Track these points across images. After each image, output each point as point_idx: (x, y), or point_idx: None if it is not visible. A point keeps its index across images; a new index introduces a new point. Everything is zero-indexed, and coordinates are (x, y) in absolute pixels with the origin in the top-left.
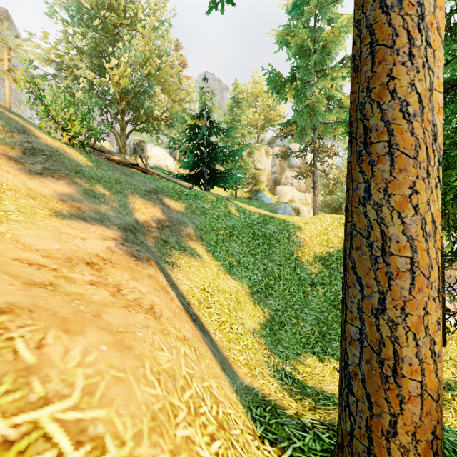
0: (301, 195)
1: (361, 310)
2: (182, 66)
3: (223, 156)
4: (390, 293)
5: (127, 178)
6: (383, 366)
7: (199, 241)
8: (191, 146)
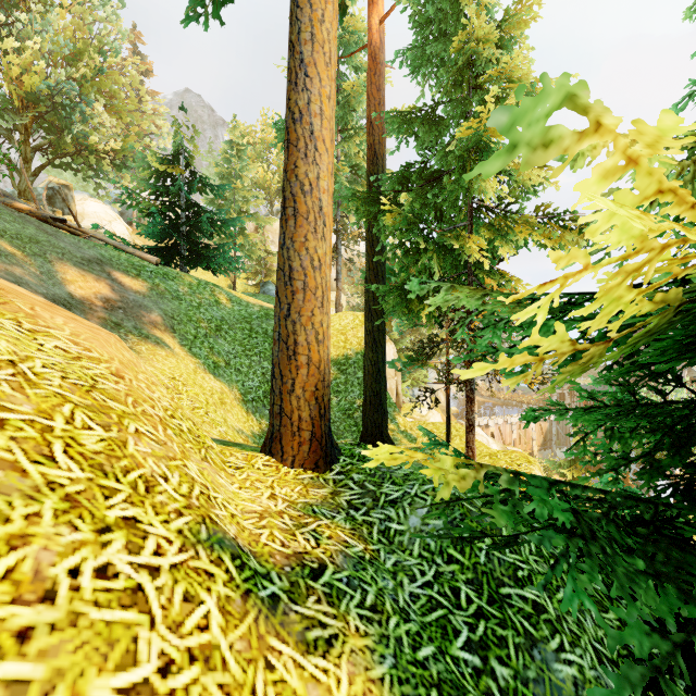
0: (333, 295)
1: (280, 319)
2: (144, 73)
3: (211, 225)
4: (293, 304)
5: (49, 238)
6: (289, 350)
7: (170, 332)
8: (160, 204)
